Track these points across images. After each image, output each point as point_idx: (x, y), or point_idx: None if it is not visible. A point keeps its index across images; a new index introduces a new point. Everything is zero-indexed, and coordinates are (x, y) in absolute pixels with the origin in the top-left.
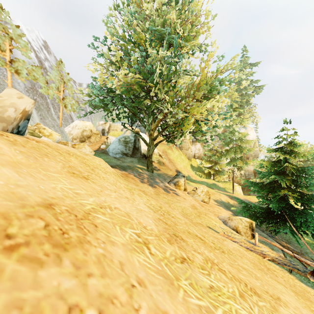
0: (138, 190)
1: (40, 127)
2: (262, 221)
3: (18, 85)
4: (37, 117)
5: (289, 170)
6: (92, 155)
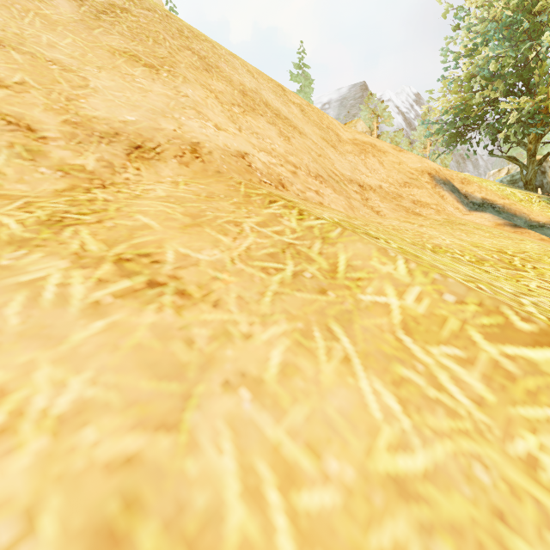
0: None
1: None
2: None
3: None
4: None
5: None
6: None
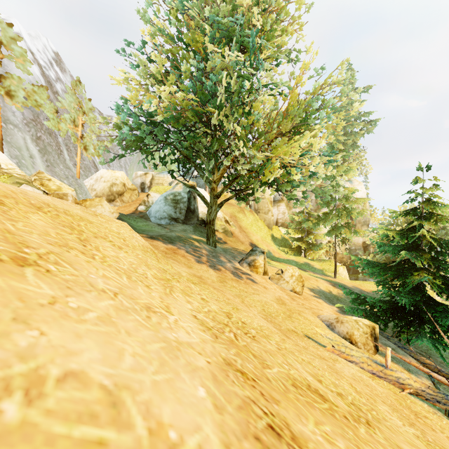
0: (191, 275)
1: (44, 177)
2: (385, 321)
3: (12, 115)
4: (41, 164)
5: (425, 244)
6: (108, 217)
